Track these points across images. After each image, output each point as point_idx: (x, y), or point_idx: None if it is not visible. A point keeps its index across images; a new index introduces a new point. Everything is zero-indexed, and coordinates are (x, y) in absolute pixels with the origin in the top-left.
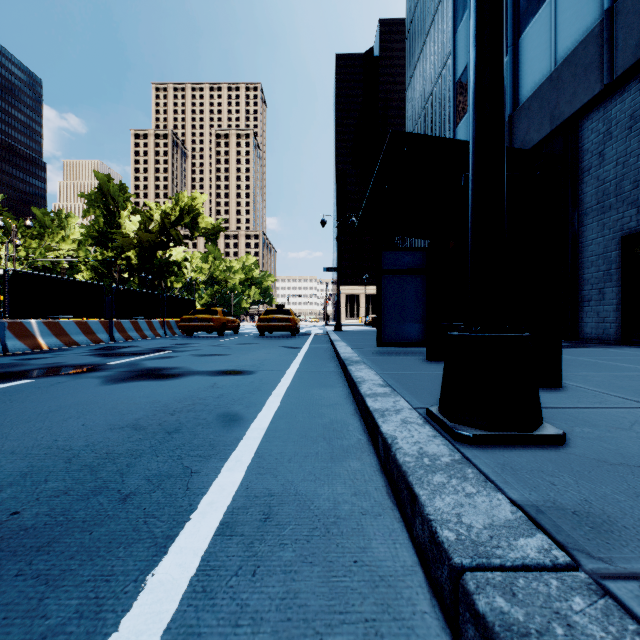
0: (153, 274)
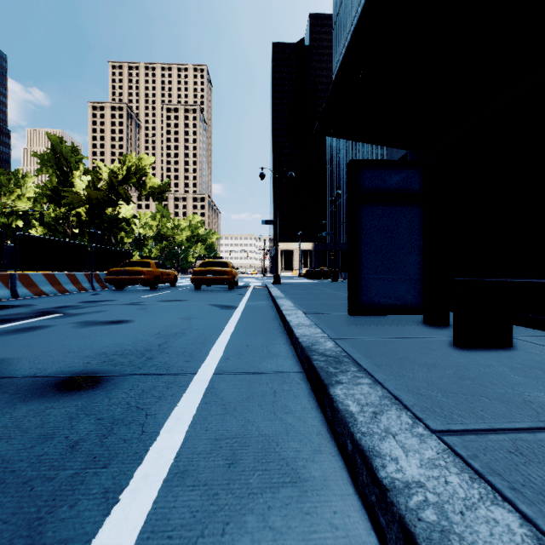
0: (103, 230)
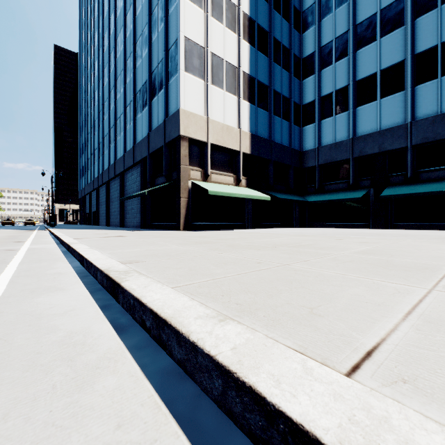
0: None
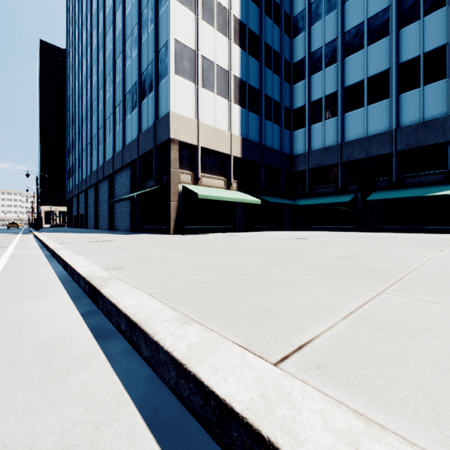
0: None
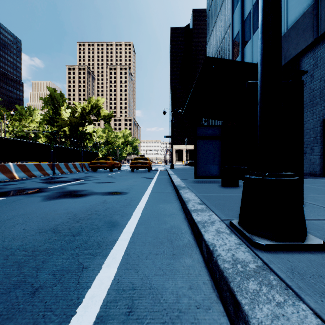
0: (77, 139)
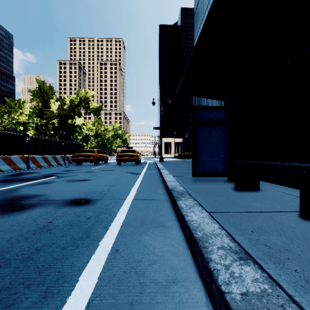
0: (66, 132)
